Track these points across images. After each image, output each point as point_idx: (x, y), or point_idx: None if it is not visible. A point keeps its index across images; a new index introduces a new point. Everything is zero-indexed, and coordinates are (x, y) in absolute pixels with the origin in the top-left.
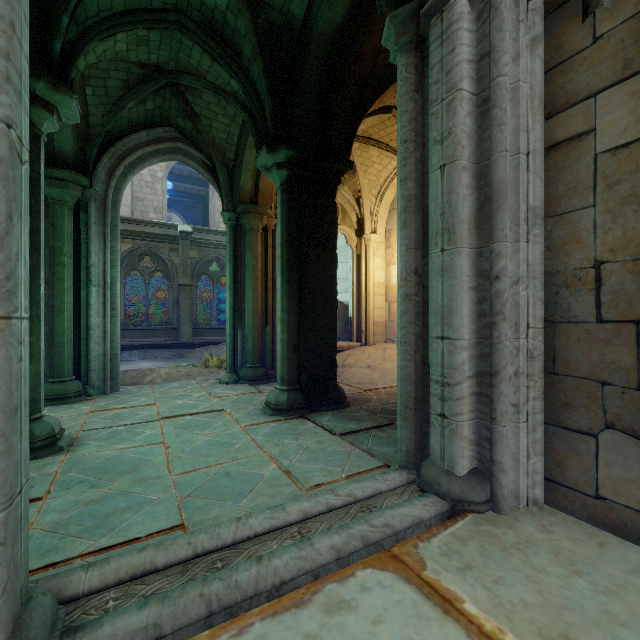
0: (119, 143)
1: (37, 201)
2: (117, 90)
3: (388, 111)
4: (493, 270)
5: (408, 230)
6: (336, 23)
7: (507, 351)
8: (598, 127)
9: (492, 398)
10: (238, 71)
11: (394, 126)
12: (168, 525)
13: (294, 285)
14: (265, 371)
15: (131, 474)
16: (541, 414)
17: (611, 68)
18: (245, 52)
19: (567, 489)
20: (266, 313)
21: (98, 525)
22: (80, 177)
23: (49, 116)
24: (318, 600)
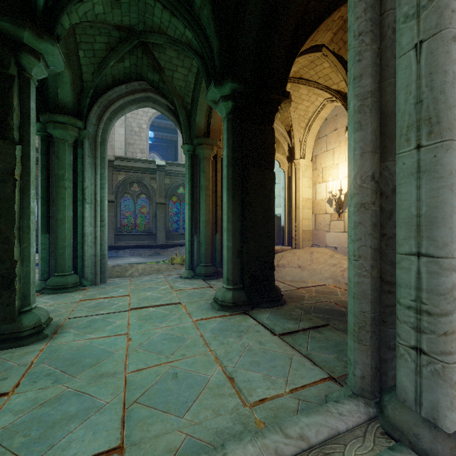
0: (105, 95)
1: (28, 132)
2: (102, 52)
3: (318, 50)
4: None
5: (363, 131)
6: None
7: None
8: None
9: None
10: (191, 20)
11: (323, 64)
12: (105, 446)
13: (238, 200)
14: (215, 269)
15: (92, 368)
16: None
17: None
18: (196, 1)
19: None
20: (216, 223)
21: (41, 438)
22: (76, 121)
23: (36, 62)
24: None
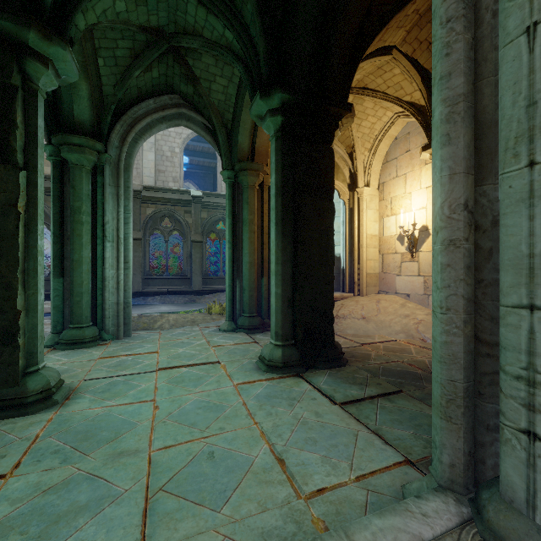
0: (130, 111)
1: (34, 155)
2: (125, 59)
3: (387, 53)
4: None
5: (453, 146)
6: None
7: None
8: None
9: None
10: (231, 17)
11: (393, 70)
12: None
13: (289, 236)
14: (261, 320)
15: (109, 444)
16: None
17: None
18: None
19: None
20: (262, 265)
21: (41, 536)
22: (95, 143)
23: (45, 70)
24: None
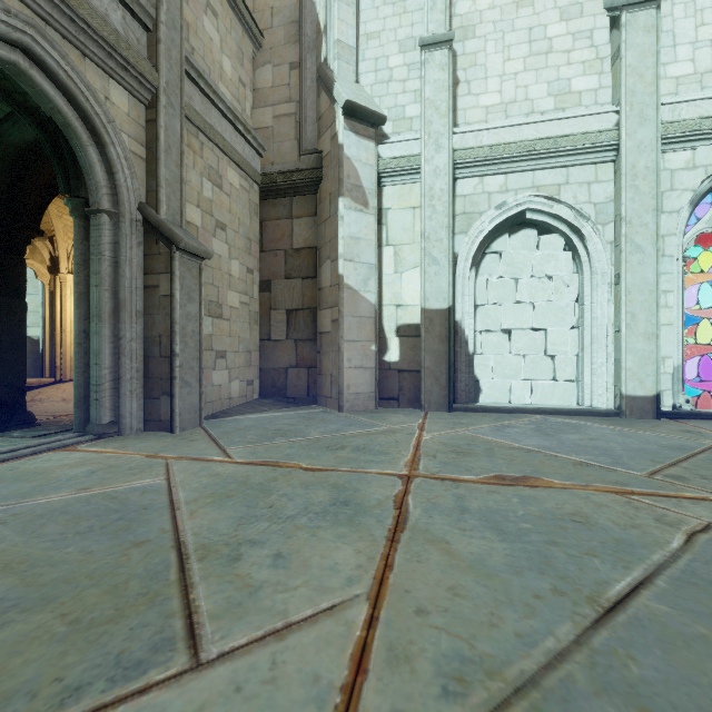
0: None
1: None
2: None
3: None
4: (119, 335)
5: (80, 310)
6: (27, 140)
7: (126, 369)
8: (161, 286)
9: (119, 389)
10: None
11: None
12: None
13: None
14: None
15: None
16: (142, 394)
17: (164, 267)
18: None
19: (153, 422)
20: None
21: None
22: None
23: None
24: (24, 460)
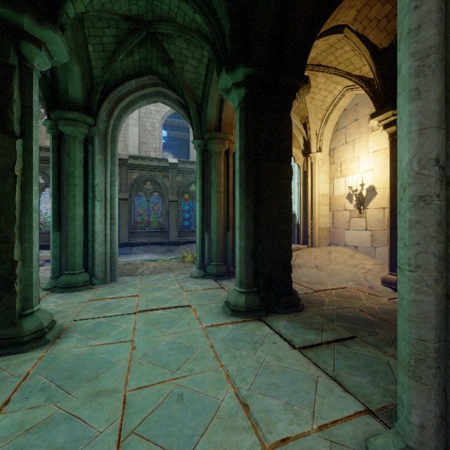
0: (115, 90)
1: (29, 126)
2: (111, 45)
3: (339, 31)
4: None
5: (423, 100)
6: None
7: None
8: None
9: None
10: (200, 2)
11: (344, 47)
12: None
13: (251, 195)
14: (227, 268)
15: (90, 383)
16: None
17: None
18: None
19: None
20: (228, 221)
21: None
22: (86, 117)
23: (38, 51)
24: None
